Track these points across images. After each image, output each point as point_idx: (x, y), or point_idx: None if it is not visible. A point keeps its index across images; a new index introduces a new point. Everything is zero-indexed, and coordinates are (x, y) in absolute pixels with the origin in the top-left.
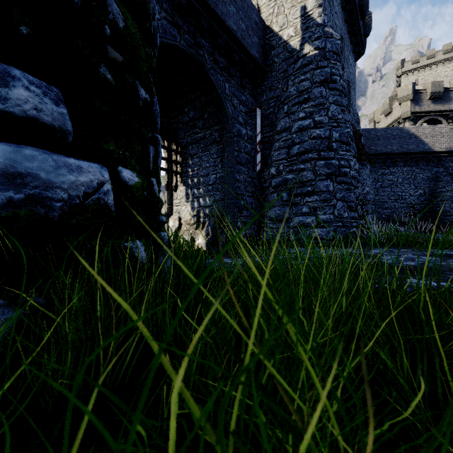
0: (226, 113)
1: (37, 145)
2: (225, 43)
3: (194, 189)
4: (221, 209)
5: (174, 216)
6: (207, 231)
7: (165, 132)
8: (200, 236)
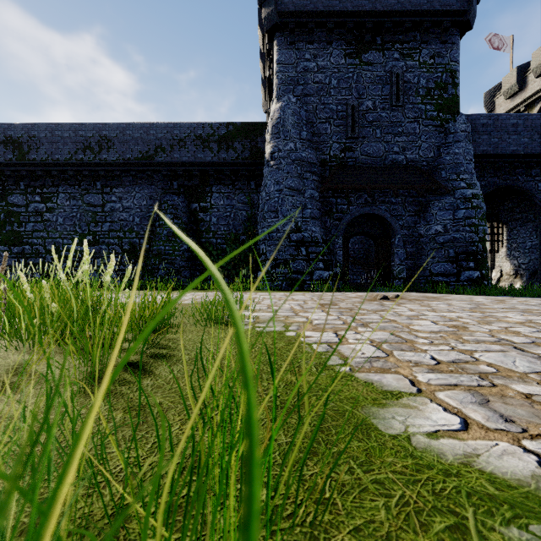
0: (537, 205)
1: (472, 270)
2: (536, 162)
3: (513, 251)
4: (536, 266)
5: (496, 270)
6: (524, 280)
7: (489, 217)
8: (518, 283)
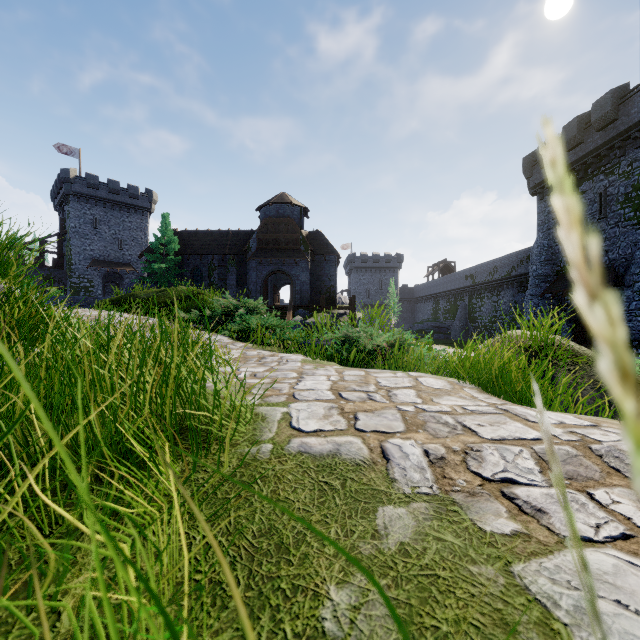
0: None
1: None
2: None
3: None
4: None
5: None
6: None
7: None
8: None
